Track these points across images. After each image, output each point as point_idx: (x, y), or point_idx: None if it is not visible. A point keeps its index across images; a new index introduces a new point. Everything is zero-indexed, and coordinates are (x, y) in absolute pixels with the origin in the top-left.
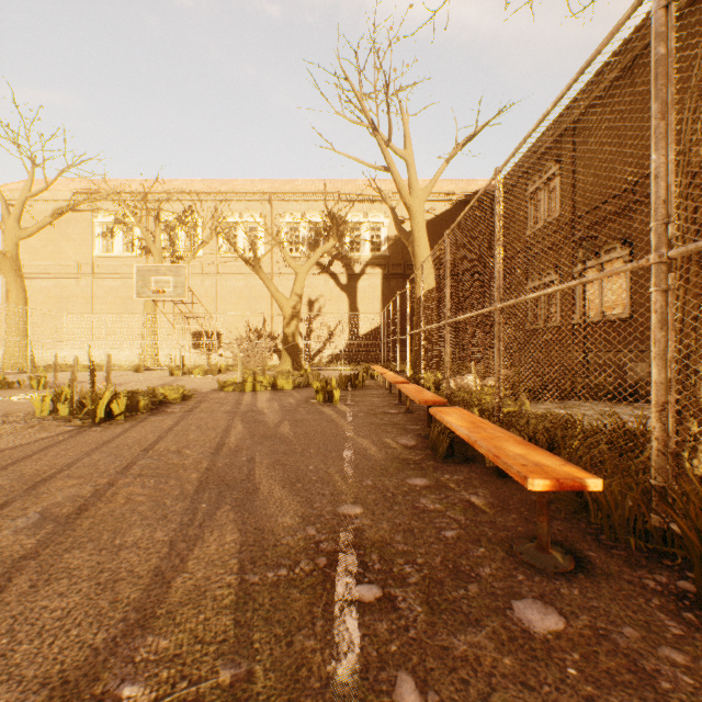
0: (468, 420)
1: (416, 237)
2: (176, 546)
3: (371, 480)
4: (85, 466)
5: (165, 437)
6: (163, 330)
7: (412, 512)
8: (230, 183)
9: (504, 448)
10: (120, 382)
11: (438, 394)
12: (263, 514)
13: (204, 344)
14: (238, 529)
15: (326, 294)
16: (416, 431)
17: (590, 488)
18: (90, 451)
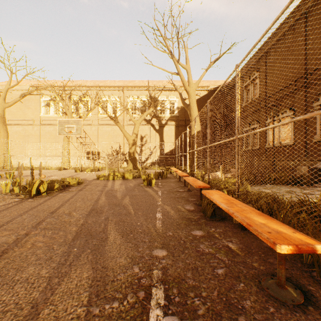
0: (225, 198)
1: (191, 106)
2: (51, 281)
3: (171, 232)
4: (16, 223)
5: (64, 204)
6: (72, 150)
7: (196, 255)
8: (104, 82)
9: (251, 218)
10: (50, 175)
11: (203, 182)
12: (108, 256)
13: (91, 157)
14: (92, 267)
15: (149, 134)
16: (193, 201)
17: (319, 251)
18: (22, 213)
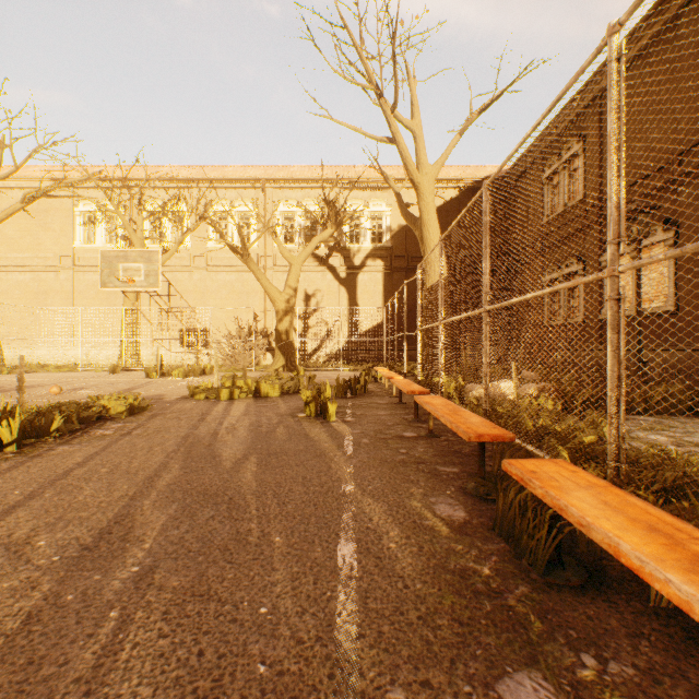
0: (639, 520)
1: (424, 220)
2: None
3: (404, 689)
4: None
5: (38, 494)
6: (145, 327)
7: None
8: (221, 170)
9: None
10: (80, 386)
11: (472, 410)
12: None
13: (184, 342)
14: None
15: (323, 288)
16: (456, 480)
17: None
18: None
